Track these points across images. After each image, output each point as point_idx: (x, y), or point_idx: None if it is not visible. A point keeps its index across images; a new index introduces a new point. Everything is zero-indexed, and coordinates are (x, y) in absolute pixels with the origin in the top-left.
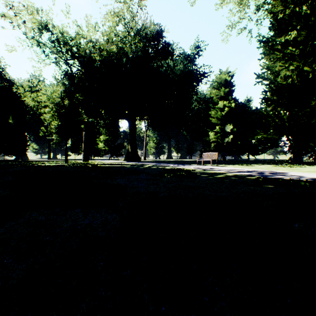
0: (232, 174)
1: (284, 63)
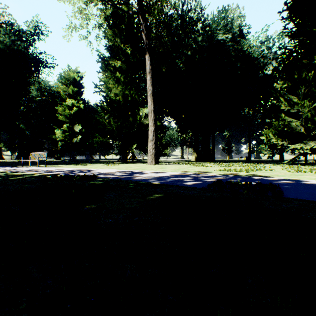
0: (42, 174)
1: (114, 83)
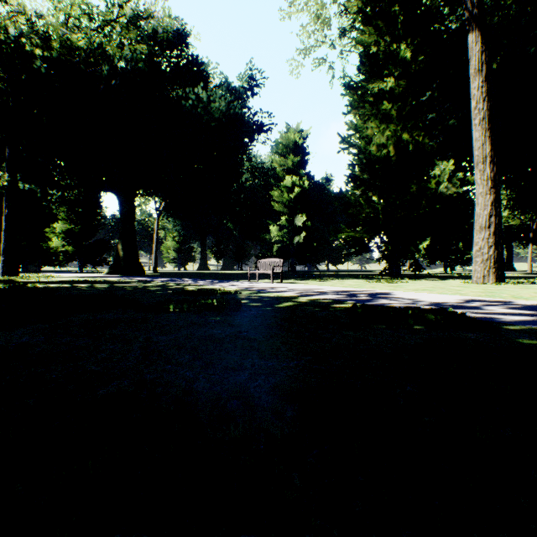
0: (308, 298)
1: (378, 125)
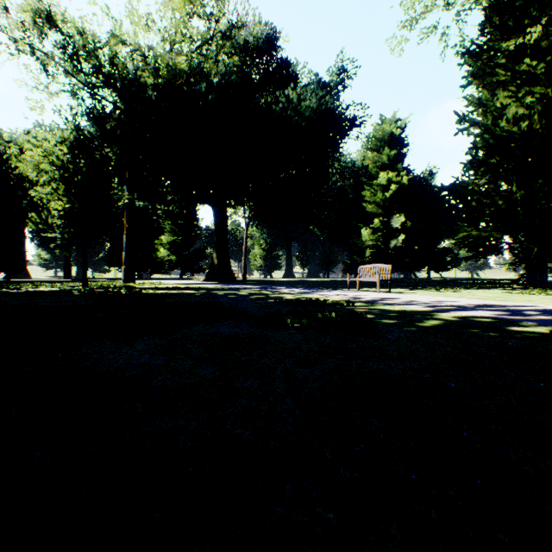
0: (453, 315)
1: (515, 91)
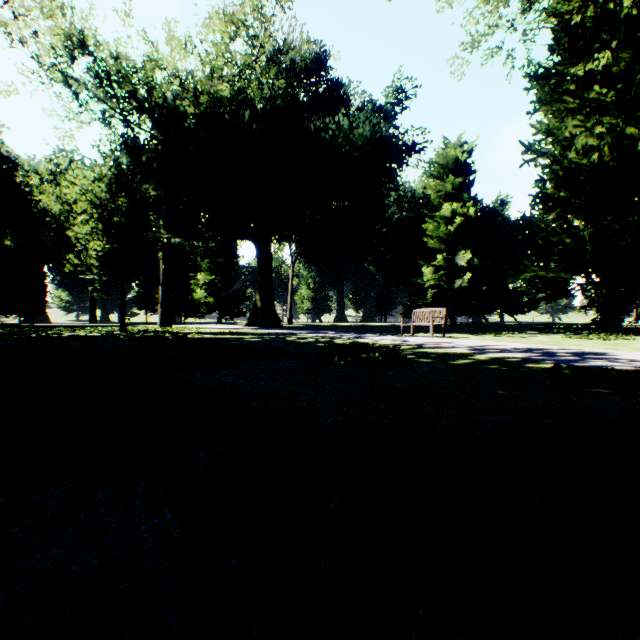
0: (487, 356)
1: (584, 121)
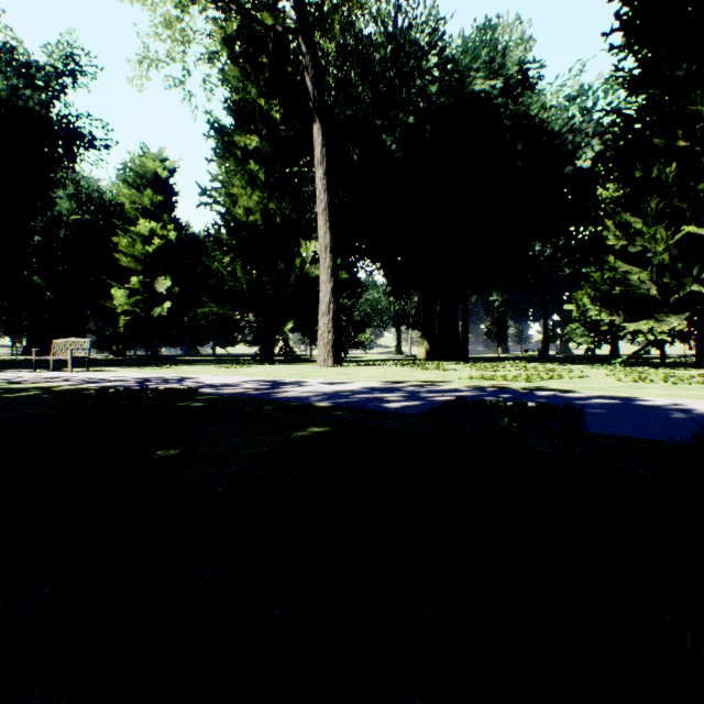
0: (76, 387)
1: (245, 186)
